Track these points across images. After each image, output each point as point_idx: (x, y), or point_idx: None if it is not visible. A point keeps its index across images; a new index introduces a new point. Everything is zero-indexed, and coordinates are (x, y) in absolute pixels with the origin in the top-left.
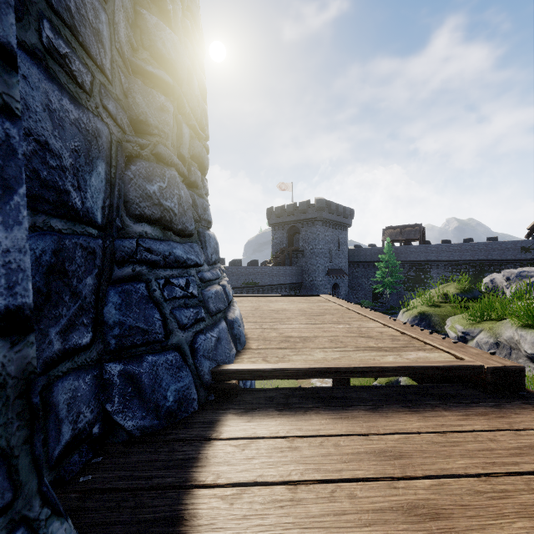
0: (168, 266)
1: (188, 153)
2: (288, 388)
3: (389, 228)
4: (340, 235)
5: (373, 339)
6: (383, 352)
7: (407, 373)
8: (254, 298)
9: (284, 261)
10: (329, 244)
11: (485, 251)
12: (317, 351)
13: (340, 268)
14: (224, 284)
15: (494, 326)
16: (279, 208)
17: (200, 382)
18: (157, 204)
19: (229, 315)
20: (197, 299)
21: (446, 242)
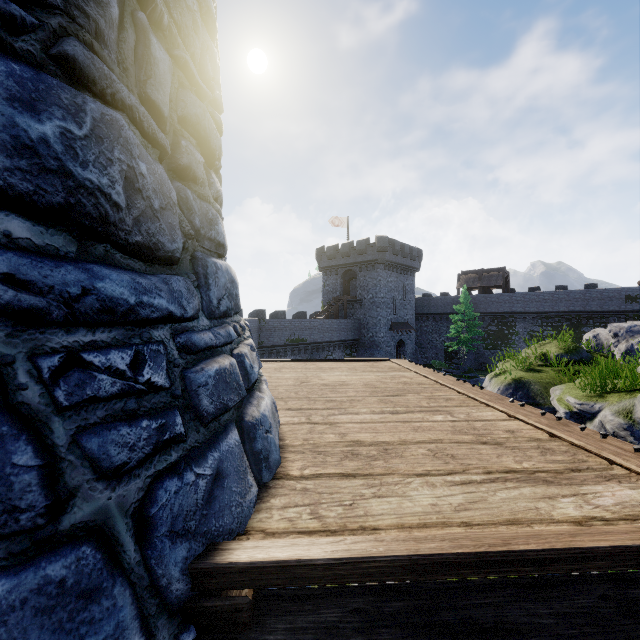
0: (83, 321)
1: (172, 110)
2: (366, 588)
3: (465, 272)
4: (406, 281)
5: (505, 448)
6: (543, 486)
7: (636, 561)
8: (300, 364)
9: (338, 313)
10: (392, 292)
11: (582, 301)
12: (416, 484)
13: (406, 321)
14: (243, 352)
15: (623, 400)
16: (331, 248)
17: (160, 602)
18: (54, 171)
19: (247, 413)
20: (167, 392)
21: (535, 290)
